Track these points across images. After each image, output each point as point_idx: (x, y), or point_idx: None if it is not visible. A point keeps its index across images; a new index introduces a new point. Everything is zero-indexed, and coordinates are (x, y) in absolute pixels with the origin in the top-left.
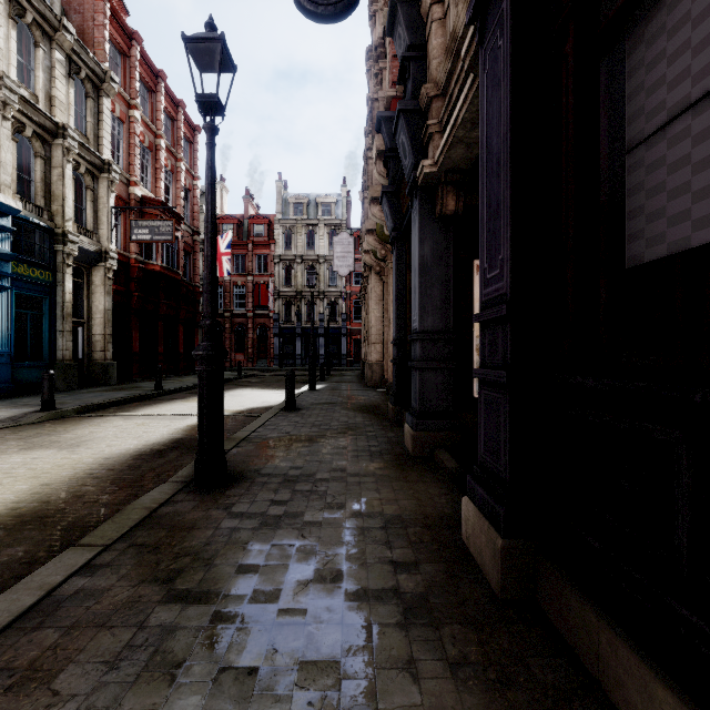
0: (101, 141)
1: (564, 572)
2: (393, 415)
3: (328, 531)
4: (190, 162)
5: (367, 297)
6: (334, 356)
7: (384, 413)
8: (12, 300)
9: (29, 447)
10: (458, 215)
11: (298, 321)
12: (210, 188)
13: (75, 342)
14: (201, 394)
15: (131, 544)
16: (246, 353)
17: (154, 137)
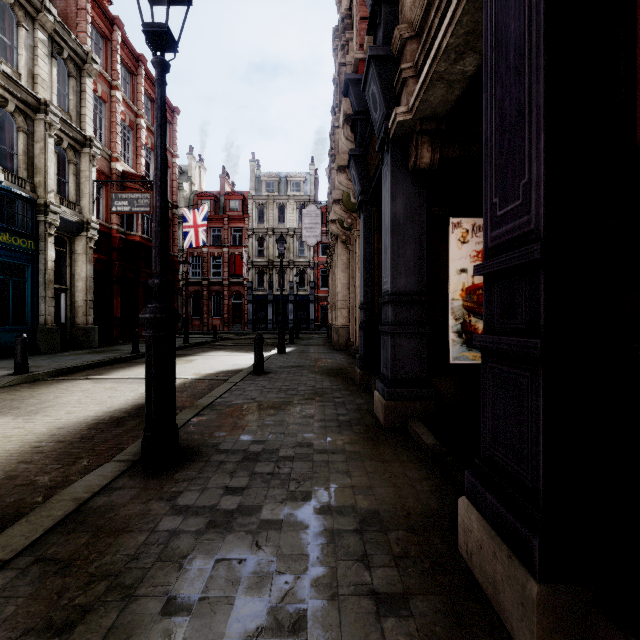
0: (83, 118)
1: None
2: (360, 380)
3: (290, 537)
4: (169, 141)
5: (334, 265)
6: (303, 321)
7: (351, 377)
8: None
9: None
10: (433, 169)
11: (270, 288)
12: (159, 130)
13: (59, 307)
14: (148, 362)
15: (38, 557)
16: (222, 318)
17: (135, 116)
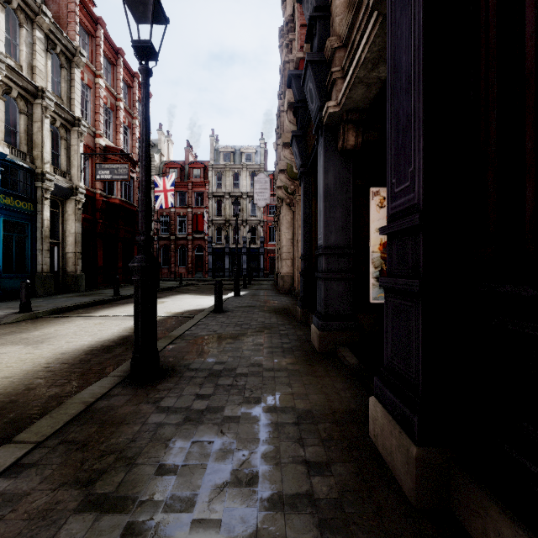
0: (73, 102)
1: (487, 489)
2: (301, 316)
3: (246, 427)
4: None
5: (280, 224)
6: (254, 270)
7: (293, 314)
8: (1, 225)
9: (1, 343)
10: (357, 149)
11: (227, 242)
12: (144, 121)
13: (52, 258)
14: (136, 300)
15: (62, 440)
16: (187, 267)
17: (115, 100)
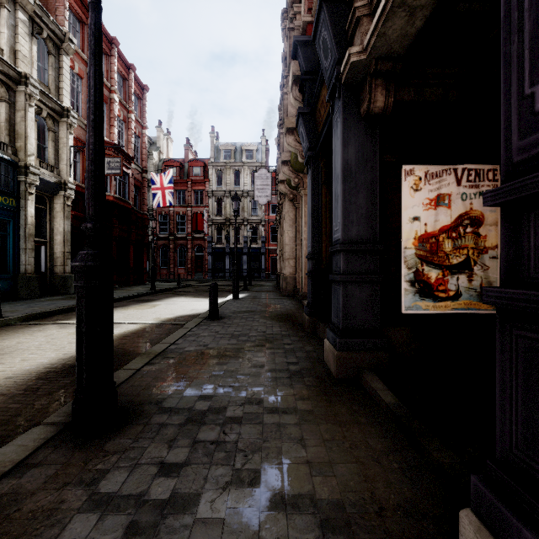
0: (61, 91)
1: None
2: (308, 326)
3: None
4: (139, 114)
5: (282, 221)
6: (255, 270)
7: (299, 322)
8: None
9: None
10: (387, 113)
11: (227, 242)
12: (93, 58)
13: (39, 258)
14: (79, 316)
15: None
16: (186, 268)
17: (109, 92)
